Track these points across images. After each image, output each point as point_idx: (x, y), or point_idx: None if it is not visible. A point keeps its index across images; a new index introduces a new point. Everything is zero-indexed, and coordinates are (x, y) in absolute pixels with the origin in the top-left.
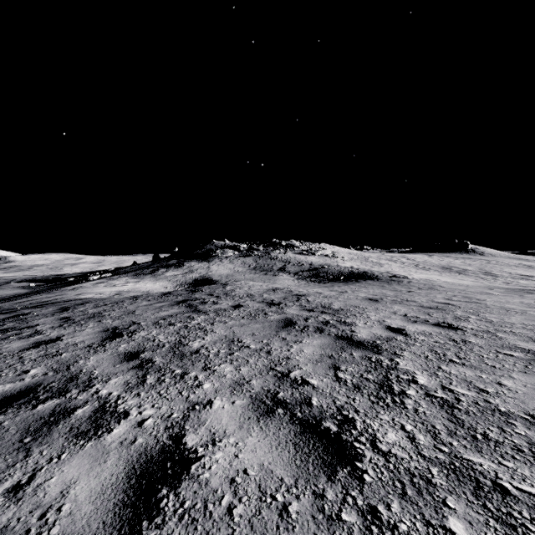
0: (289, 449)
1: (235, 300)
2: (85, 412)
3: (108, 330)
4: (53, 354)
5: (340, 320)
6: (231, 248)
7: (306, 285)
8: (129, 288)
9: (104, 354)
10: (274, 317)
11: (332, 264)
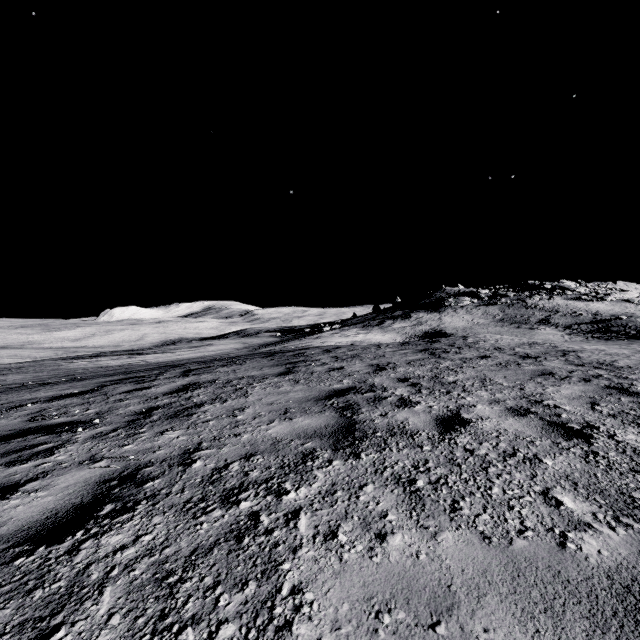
0: (537, 428)
1: (480, 352)
2: (393, 399)
3: (373, 365)
4: (348, 375)
5: (619, 375)
6: (467, 295)
7: (582, 342)
8: (361, 339)
9: (381, 377)
10: (529, 367)
11: (637, 314)
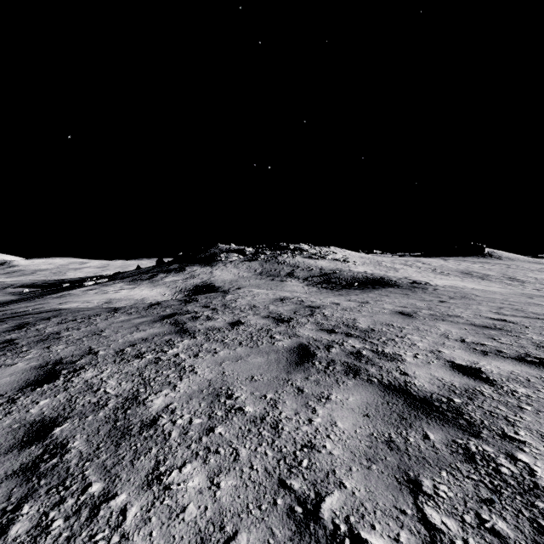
0: None
1: (234, 314)
2: None
3: (45, 366)
4: None
5: (377, 350)
6: (236, 252)
7: (317, 292)
8: (121, 296)
9: None
10: (283, 342)
11: (344, 269)
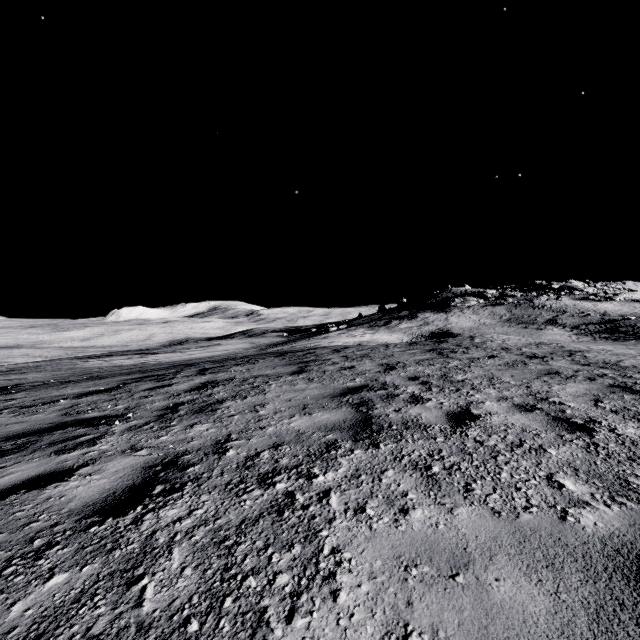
0: (542, 423)
1: (487, 352)
2: (405, 396)
3: (383, 365)
4: (359, 374)
5: (624, 375)
6: (473, 296)
7: (590, 342)
8: (368, 339)
9: (392, 376)
10: (535, 367)
11: None
